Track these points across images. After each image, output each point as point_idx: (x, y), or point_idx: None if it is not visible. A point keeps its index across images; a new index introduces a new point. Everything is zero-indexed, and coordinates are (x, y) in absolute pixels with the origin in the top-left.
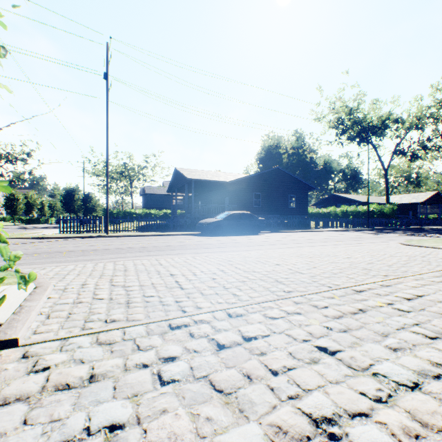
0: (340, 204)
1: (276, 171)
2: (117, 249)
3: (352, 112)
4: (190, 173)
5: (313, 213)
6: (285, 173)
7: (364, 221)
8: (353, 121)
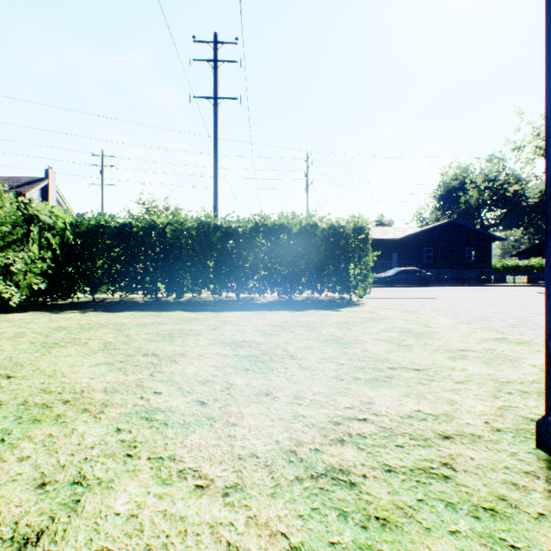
0: None
1: (450, 224)
2: None
3: None
4: None
5: (510, 266)
6: (461, 225)
7: None
8: None
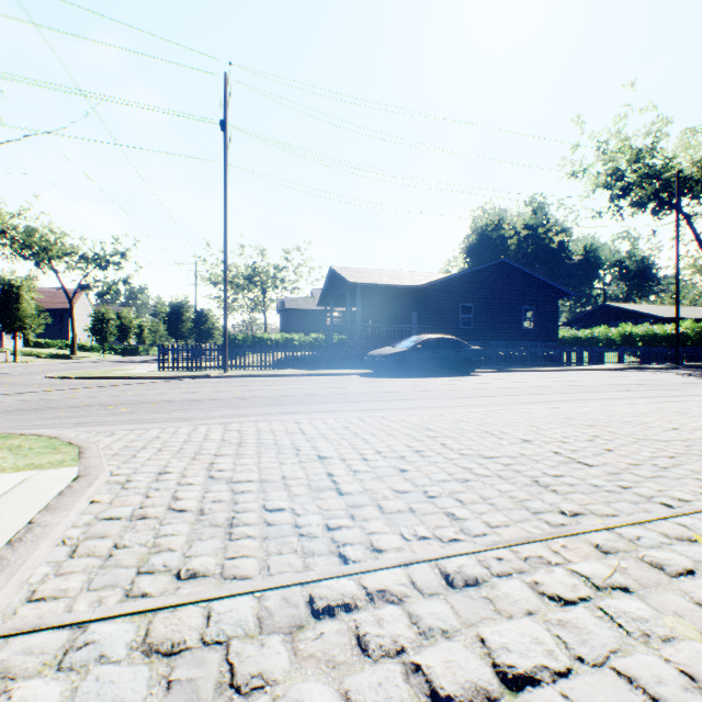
0: (617, 321)
1: (500, 266)
2: (235, 400)
3: (642, 157)
4: (353, 273)
5: (566, 338)
6: (516, 268)
7: (669, 352)
8: (643, 173)
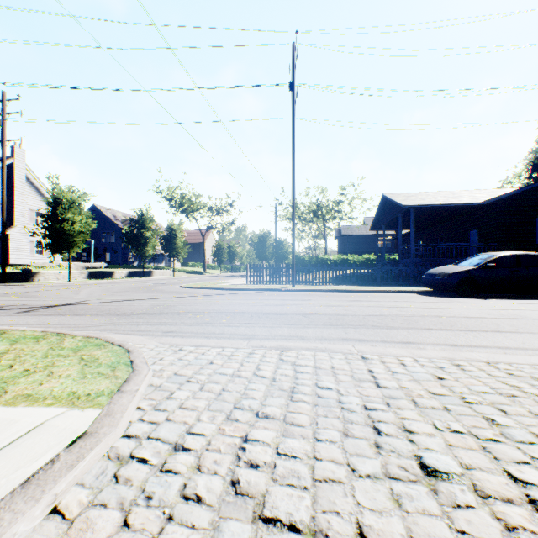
0: None
1: None
2: (297, 315)
3: None
4: (405, 198)
5: None
6: None
7: None
8: None
